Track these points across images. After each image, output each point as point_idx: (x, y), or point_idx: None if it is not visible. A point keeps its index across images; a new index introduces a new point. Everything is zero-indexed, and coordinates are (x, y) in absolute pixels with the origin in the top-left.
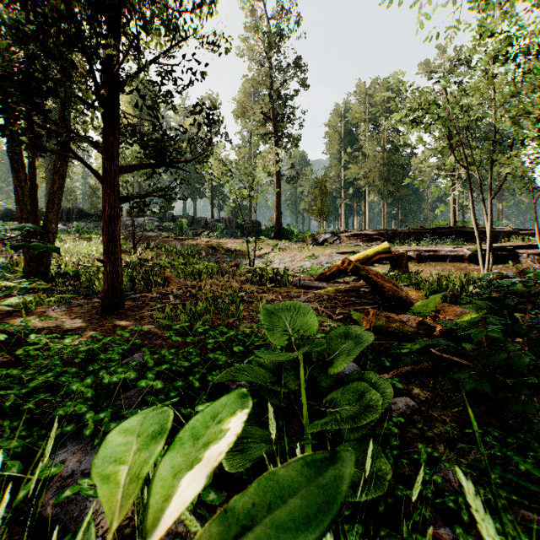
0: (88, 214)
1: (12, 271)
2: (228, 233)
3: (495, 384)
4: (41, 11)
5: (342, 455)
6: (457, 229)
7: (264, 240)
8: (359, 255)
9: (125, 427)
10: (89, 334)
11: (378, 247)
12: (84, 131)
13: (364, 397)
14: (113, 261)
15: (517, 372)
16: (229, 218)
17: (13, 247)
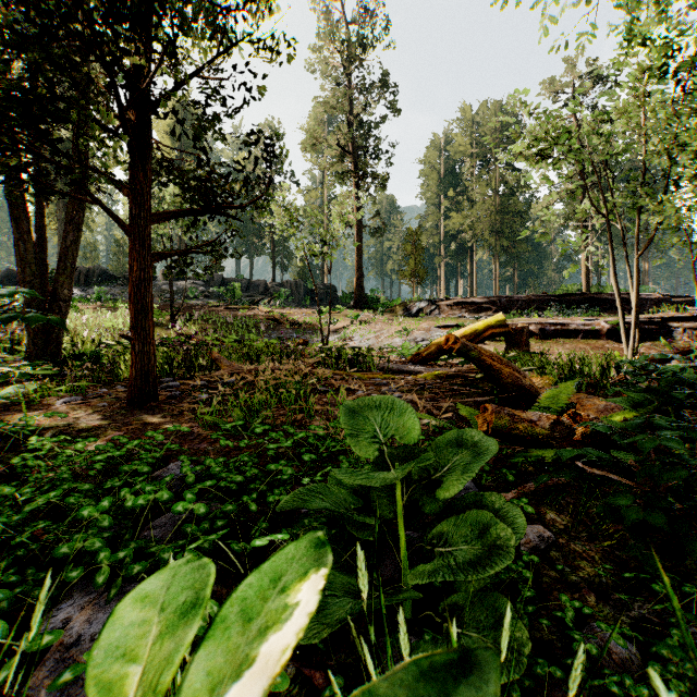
0: (113, 277)
1: (13, 350)
2: (294, 301)
3: (669, 512)
4: (47, 6)
5: (484, 659)
6: (591, 296)
7: (341, 311)
8: (465, 329)
9: (145, 591)
10: (111, 435)
11: (490, 319)
12: (105, 166)
13: (489, 534)
14: (143, 339)
15: (696, 494)
16: (296, 282)
17: (4, 320)
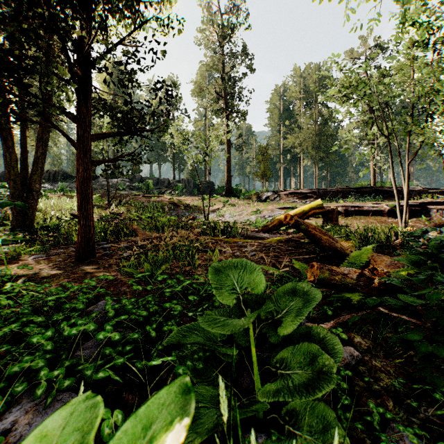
0: (71, 176)
1: (5, 223)
2: (187, 191)
3: None
4: None
5: None
6: (377, 189)
7: (217, 198)
8: (296, 210)
9: (47, 429)
10: (62, 281)
11: (313, 204)
12: (59, 102)
13: (319, 363)
14: (86, 216)
15: None
16: (188, 179)
17: None
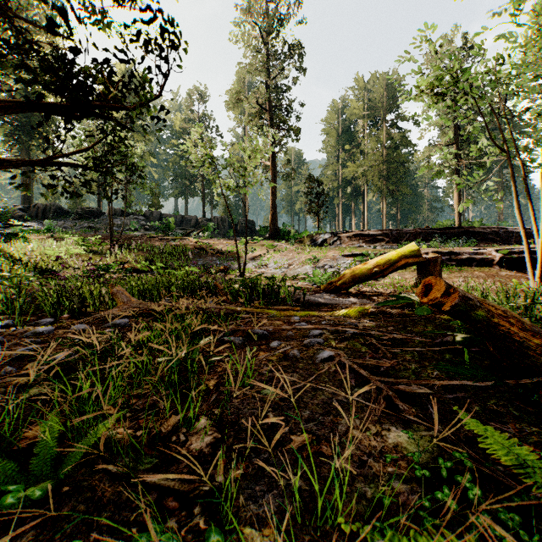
0: (67, 212)
1: None
2: (220, 233)
3: None
4: None
5: None
6: (467, 230)
7: (258, 241)
8: (377, 259)
9: None
10: None
11: (403, 249)
12: None
13: None
14: None
15: None
16: (222, 218)
17: None
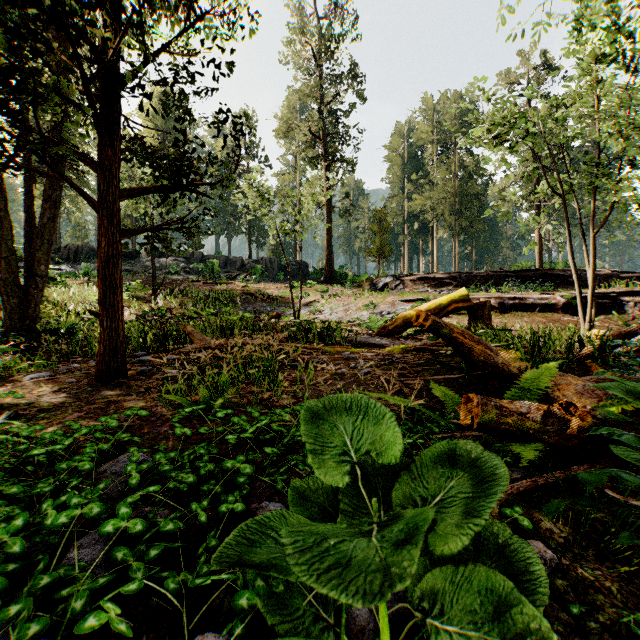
0: None
1: None
2: (268, 276)
3: None
4: None
5: None
6: (545, 272)
7: (312, 285)
8: (429, 304)
9: None
10: (69, 417)
11: (454, 294)
12: (68, 139)
13: (512, 618)
14: (112, 315)
15: None
16: (271, 259)
17: None
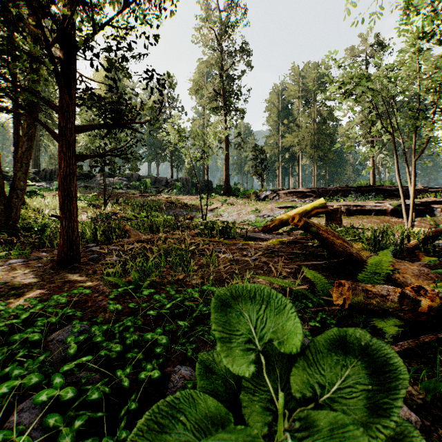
0: None
1: None
2: (185, 190)
3: None
4: None
5: None
6: (377, 188)
7: (215, 197)
8: (298, 209)
9: None
10: (33, 293)
11: (315, 203)
12: (35, 87)
13: None
14: (69, 217)
15: None
16: (186, 178)
17: None
